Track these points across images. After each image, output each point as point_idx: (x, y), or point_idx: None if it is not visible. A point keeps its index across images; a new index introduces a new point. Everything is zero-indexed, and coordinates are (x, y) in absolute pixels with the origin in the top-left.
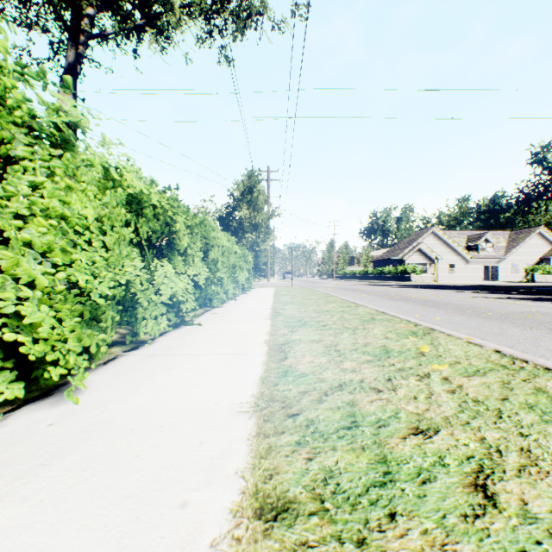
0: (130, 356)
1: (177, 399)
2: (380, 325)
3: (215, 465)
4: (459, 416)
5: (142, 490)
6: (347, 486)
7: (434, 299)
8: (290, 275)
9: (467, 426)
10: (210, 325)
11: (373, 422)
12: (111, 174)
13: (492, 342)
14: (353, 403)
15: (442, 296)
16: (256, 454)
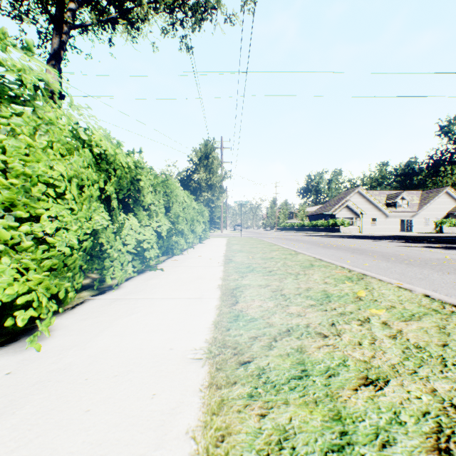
0: (97, 300)
1: (134, 345)
2: (319, 271)
3: (165, 422)
4: (405, 364)
5: (86, 455)
6: (303, 450)
7: (361, 248)
8: (239, 227)
9: (415, 375)
10: (171, 271)
11: (322, 370)
12: (81, 137)
13: (417, 286)
14: (301, 349)
15: (368, 245)
16: (208, 409)
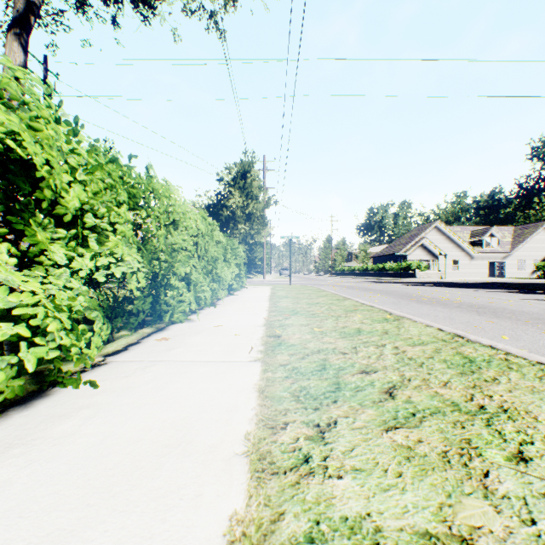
0: None
1: None
2: (523, 391)
3: None
4: None
5: None
6: None
7: (478, 303)
8: (287, 272)
9: None
10: (118, 389)
11: None
12: None
13: None
14: None
15: (480, 297)
16: None
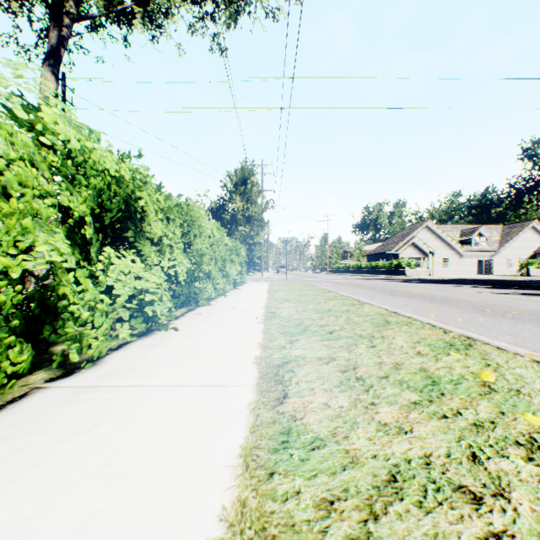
0: (50, 391)
1: (59, 533)
2: (401, 332)
3: None
4: None
5: None
6: None
7: (440, 295)
8: (284, 269)
9: None
10: (188, 331)
11: None
12: (31, 122)
13: None
14: None
15: (447, 291)
16: None
